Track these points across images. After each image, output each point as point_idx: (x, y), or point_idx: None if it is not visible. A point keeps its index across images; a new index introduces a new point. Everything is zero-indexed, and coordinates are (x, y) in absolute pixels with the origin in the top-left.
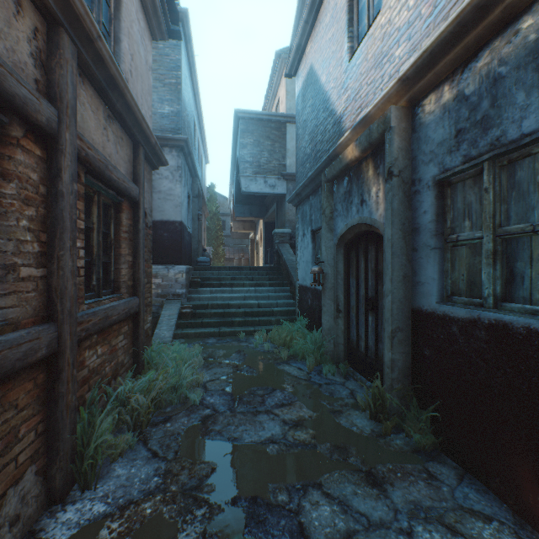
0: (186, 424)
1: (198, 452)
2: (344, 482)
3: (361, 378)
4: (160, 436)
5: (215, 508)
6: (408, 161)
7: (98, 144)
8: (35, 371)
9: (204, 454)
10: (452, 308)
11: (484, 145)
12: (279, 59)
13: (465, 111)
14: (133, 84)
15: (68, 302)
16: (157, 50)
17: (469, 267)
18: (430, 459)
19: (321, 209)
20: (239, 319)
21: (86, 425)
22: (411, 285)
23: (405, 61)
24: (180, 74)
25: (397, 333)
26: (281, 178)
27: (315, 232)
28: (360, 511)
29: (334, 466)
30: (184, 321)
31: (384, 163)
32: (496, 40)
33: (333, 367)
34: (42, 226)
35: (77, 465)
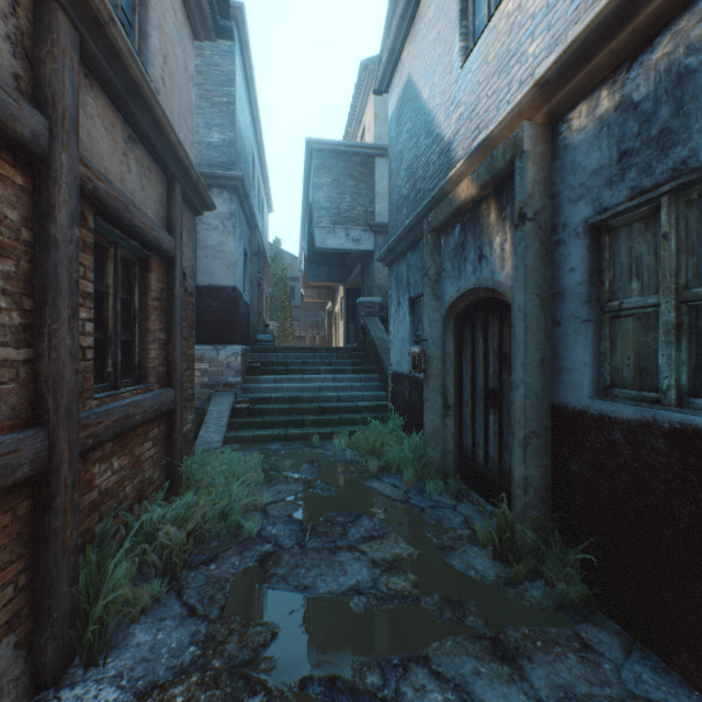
0: (237, 566)
1: (253, 608)
2: (461, 656)
3: (479, 500)
4: (200, 584)
5: (275, 695)
6: (548, 199)
7: (113, 175)
8: (14, 498)
9: (261, 611)
10: (613, 405)
11: (663, 171)
12: (365, 72)
13: (633, 124)
14: (166, 97)
15: (65, 397)
16: (203, 58)
17: (638, 347)
18: (582, 619)
19: (422, 269)
20: (312, 417)
21: (94, 571)
22: (551, 373)
23: (543, 61)
24: (234, 90)
25: (532, 439)
26: (368, 229)
27: (414, 300)
28: (486, 701)
29: (446, 630)
30: (239, 420)
31: (512, 203)
32: (682, 19)
33: (440, 484)
34: (25, 287)
35: (79, 629)
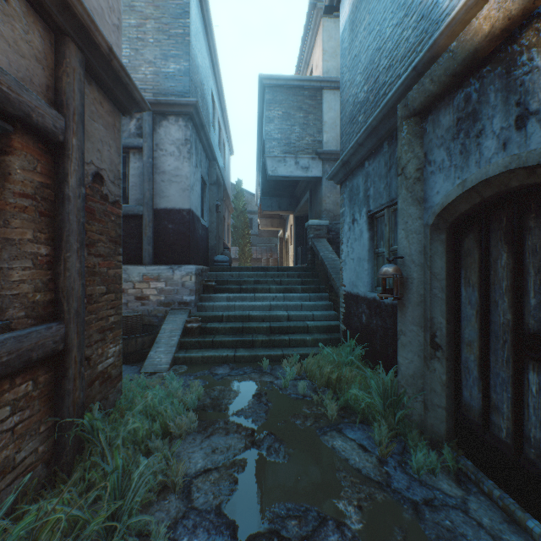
0: None
1: None
2: None
3: (506, 500)
4: None
5: None
6: None
7: None
8: None
9: None
10: None
11: None
12: (313, 11)
13: None
14: None
15: None
16: None
17: None
18: None
19: (387, 174)
20: (262, 338)
21: None
22: None
23: None
24: (188, 22)
25: None
26: (316, 157)
27: (373, 213)
28: None
29: None
30: (190, 339)
31: None
32: None
33: (432, 456)
34: None
35: None
